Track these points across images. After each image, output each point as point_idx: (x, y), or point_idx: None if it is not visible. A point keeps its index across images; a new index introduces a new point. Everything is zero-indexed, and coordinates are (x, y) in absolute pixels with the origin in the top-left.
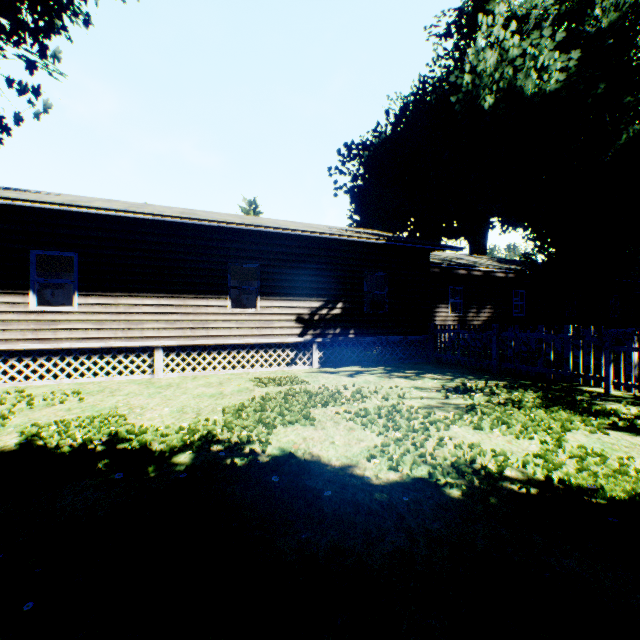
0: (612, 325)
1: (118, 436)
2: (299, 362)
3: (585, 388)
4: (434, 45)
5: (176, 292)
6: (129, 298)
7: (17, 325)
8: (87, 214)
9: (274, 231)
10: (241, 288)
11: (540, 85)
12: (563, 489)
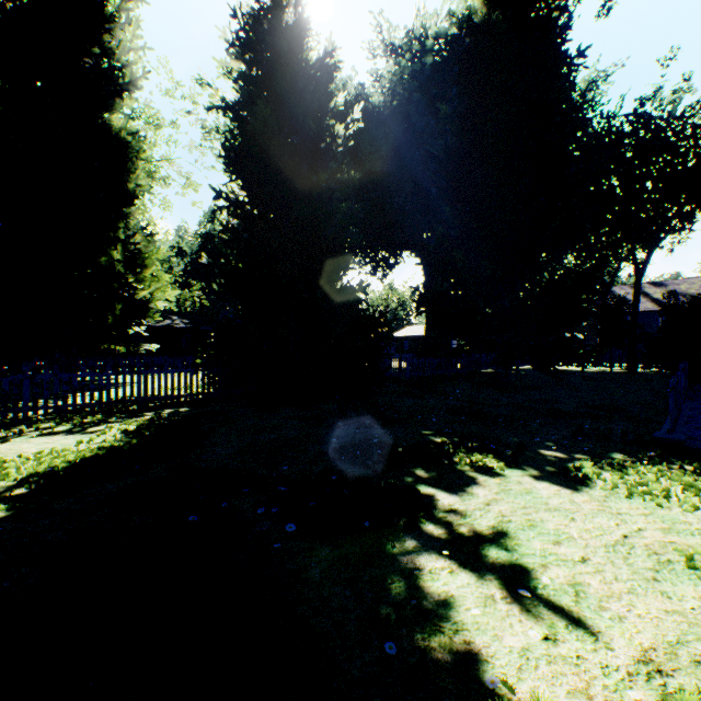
0: None
1: None
2: None
3: None
4: None
5: None
6: None
7: None
8: None
9: None
10: None
11: None
12: (46, 475)
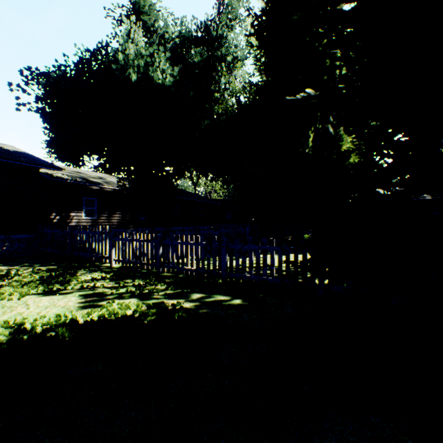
0: (200, 224)
1: None
2: None
3: (106, 264)
4: (113, 24)
5: None
6: None
7: None
8: None
9: None
10: None
11: (163, 80)
12: None
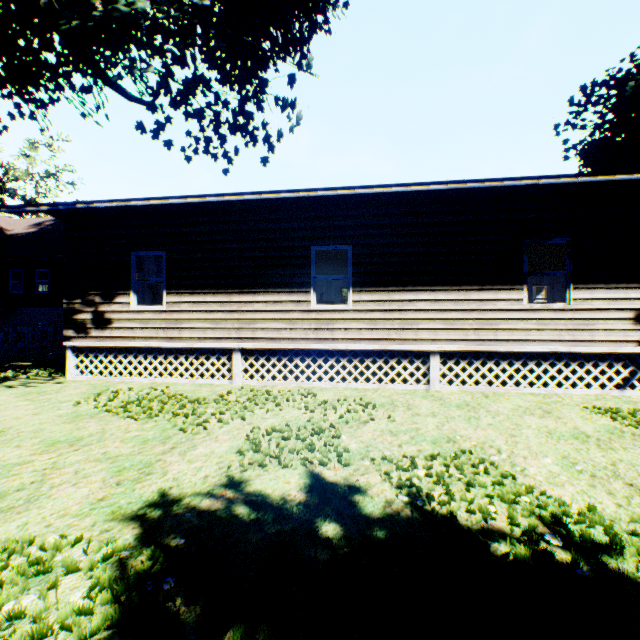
0: None
1: (578, 532)
2: (636, 384)
3: None
4: None
5: (455, 283)
6: (401, 293)
7: (300, 324)
8: (365, 198)
9: (623, 178)
10: (541, 274)
11: None
12: None
